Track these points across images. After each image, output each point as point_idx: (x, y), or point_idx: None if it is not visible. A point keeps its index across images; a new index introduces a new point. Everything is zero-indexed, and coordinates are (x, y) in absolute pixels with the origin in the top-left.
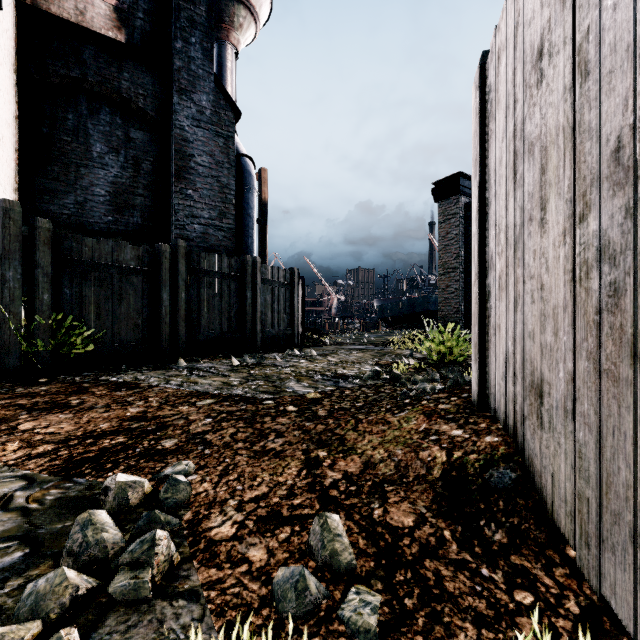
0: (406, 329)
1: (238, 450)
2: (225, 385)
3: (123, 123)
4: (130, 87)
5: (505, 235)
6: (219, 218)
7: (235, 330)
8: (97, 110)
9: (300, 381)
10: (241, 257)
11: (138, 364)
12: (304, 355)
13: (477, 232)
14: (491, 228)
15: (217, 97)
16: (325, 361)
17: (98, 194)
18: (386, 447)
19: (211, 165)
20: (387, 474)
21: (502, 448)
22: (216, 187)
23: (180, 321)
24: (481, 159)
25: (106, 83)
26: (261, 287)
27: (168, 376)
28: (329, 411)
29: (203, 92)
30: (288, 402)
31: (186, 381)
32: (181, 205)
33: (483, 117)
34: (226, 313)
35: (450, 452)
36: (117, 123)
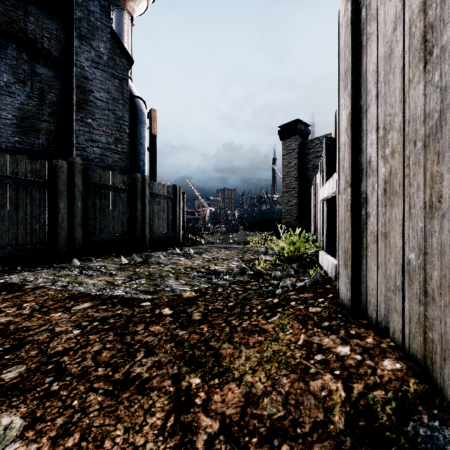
0: (258, 231)
1: (95, 381)
2: (108, 285)
3: (29, 59)
4: (35, 29)
5: (401, 132)
6: (115, 143)
7: (127, 233)
8: (4, 45)
9: (178, 278)
10: (132, 175)
11: (34, 264)
12: (184, 253)
13: (349, 140)
14: (368, 133)
15: (113, 46)
16: (200, 258)
17: (5, 117)
18: (267, 370)
19: (108, 100)
20: (275, 419)
21: (412, 383)
22: (112, 118)
23: (76, 226)
24: (353, 68)
25: (12, 23)
26: (149, 199)
27: (57, 276)
28: (203, 313)
29: (101, 40)
30: (165, 303)
31: (72, 281)
32: (81, 131)
33: (355, 27)
34: (119, 220)
35: (347, 385)
36: (23, 58)
